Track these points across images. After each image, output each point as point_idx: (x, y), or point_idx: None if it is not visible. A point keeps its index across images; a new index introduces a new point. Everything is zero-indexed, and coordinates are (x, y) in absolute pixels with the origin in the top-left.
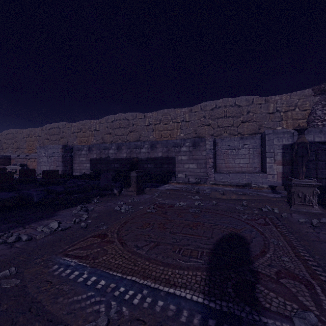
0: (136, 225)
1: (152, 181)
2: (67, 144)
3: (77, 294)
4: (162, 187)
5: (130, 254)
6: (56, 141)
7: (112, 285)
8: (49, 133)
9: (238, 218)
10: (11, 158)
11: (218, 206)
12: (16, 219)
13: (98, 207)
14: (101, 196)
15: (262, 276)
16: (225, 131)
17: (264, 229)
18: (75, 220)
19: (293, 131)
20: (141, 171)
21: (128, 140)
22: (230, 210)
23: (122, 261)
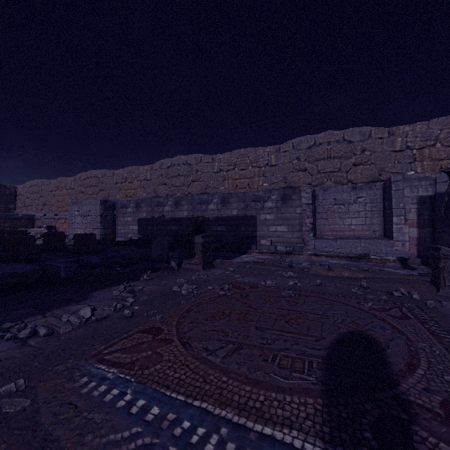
0: (205, 316)
1: (224, 249)
2: (108, 199)
3: (115, 429)
4: (238, 258)
5: (197, 362)
6: (94, 195)
7: (170, 416)
8: (84, 184)
9: (359, 307)
10: (35, 218)
11: (324, 287)
12: (34, 303)
13: (148, 287)
14: (153, 270)
15: (418, 410)
16: (329, 179)
17: (403, 326)
18: (115, 305)
19: (435, 177)
20: (210, 235)
21: (189, 193)
22: (343, 294)
23: (185, 373)
